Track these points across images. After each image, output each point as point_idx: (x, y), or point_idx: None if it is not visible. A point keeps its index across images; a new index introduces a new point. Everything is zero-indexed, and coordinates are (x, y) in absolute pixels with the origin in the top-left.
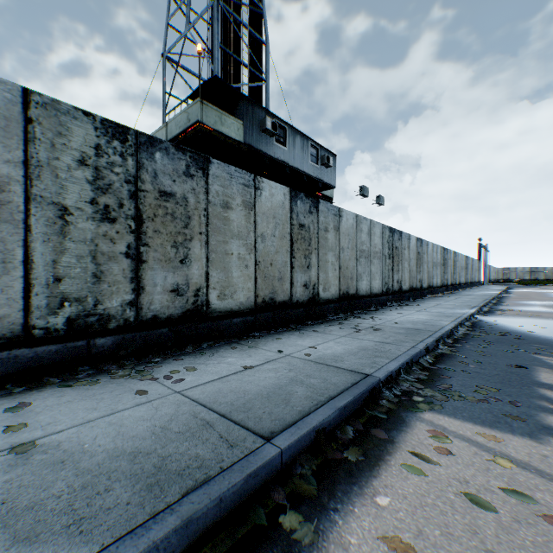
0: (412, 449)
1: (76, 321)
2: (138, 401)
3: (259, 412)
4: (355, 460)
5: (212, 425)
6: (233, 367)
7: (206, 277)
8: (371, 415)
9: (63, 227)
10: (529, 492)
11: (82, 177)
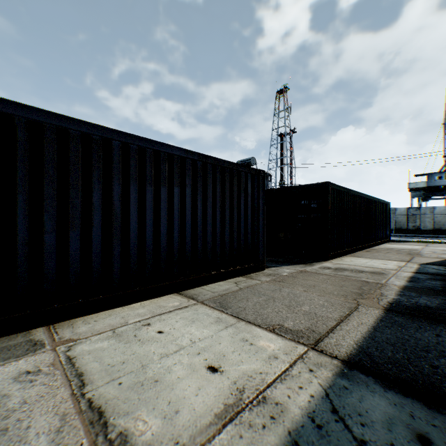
0: None
1: None
2: None
3: None
4: None
5: None
6: None
7: None
8: None
9: None
10: None
11: None
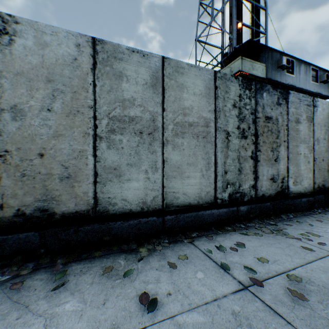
0: None
1: (231, 196)
2: (312, 255)
3: None
4: None
5: None
6: None
7: (286, 170)
8: None
9: (227, 143)
10: None
11: (234, 114)
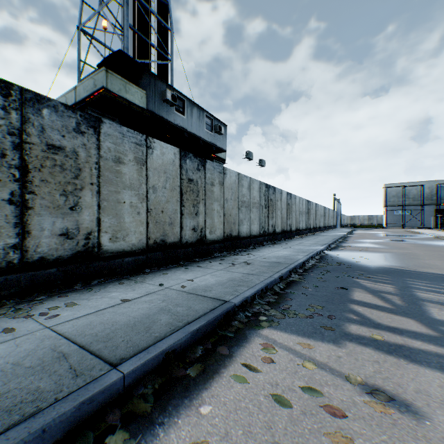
0: (244, 361)
1: None
2: (3, 339)
3: (119, 341)
4: (195, 375)
5: (68, 357)
6: (114, 301)
7: (97, 222)
8: (221, 334)
9: None
10: (320, 387)
11: None
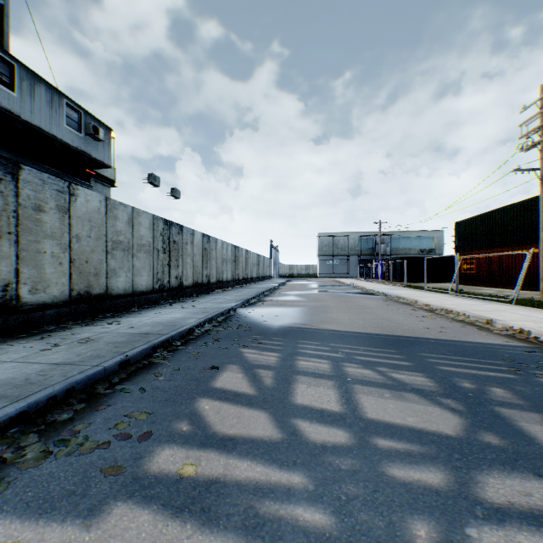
0: None
1: None
2: None
3: None
4: None
5: None
6: None
7: None
8: None
9: None
10: None
11: None
